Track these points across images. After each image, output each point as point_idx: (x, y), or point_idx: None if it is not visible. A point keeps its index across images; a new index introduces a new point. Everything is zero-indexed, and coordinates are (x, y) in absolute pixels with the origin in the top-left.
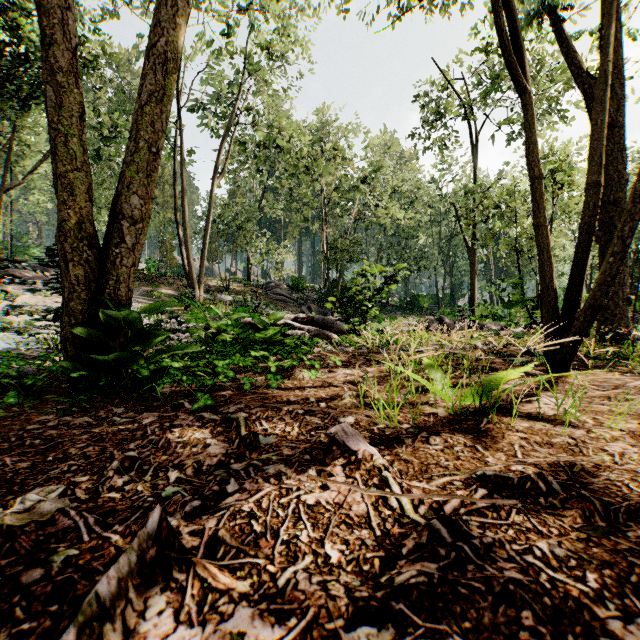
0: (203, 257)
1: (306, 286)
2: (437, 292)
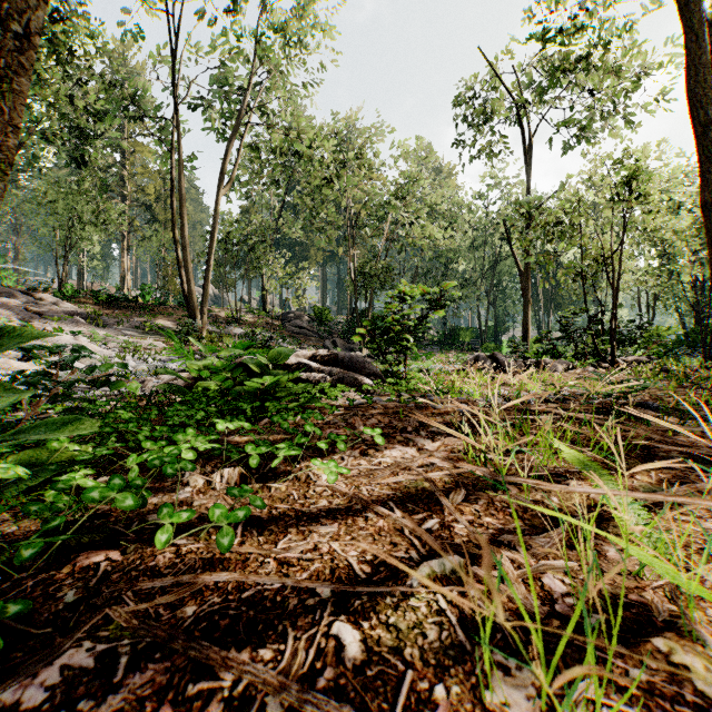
0: (207, 281)
1: (330, 317)
2: (479, 325)
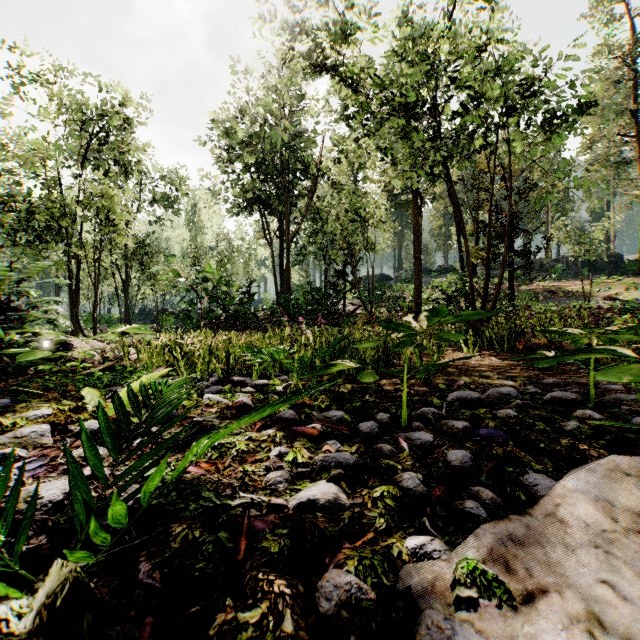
0: None
1: None
2: None
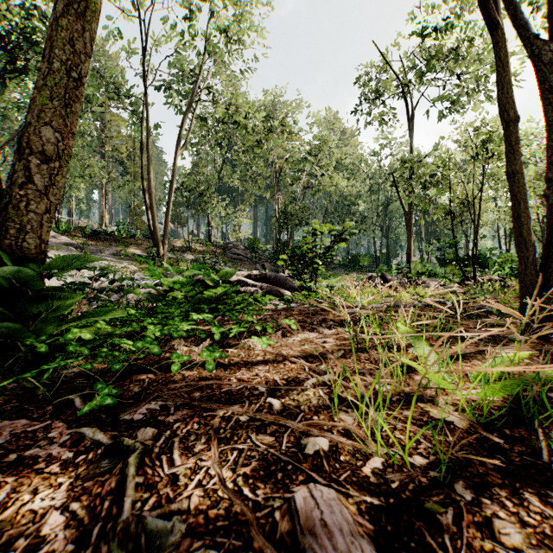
0: (167, 220)
1: (260, 246)
2: (375, 252)
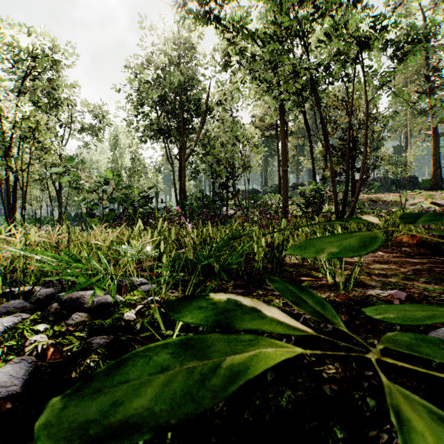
0: None
1: None
2: None
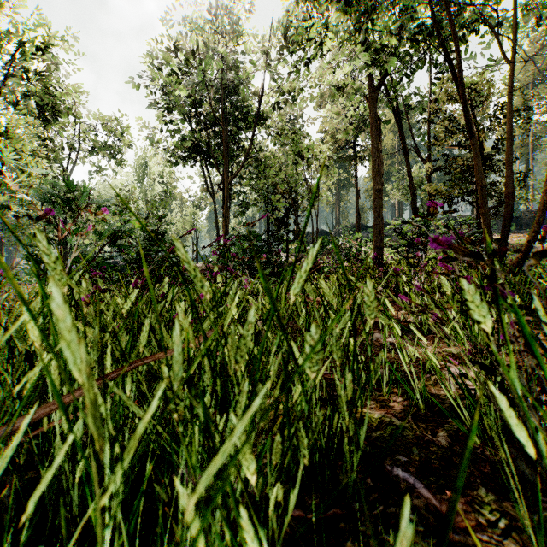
0: None
1: None
2: None
